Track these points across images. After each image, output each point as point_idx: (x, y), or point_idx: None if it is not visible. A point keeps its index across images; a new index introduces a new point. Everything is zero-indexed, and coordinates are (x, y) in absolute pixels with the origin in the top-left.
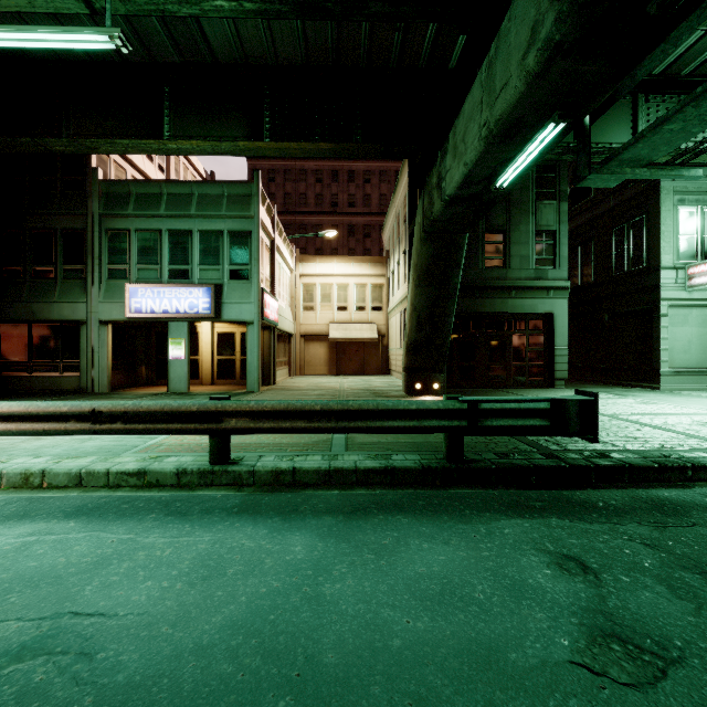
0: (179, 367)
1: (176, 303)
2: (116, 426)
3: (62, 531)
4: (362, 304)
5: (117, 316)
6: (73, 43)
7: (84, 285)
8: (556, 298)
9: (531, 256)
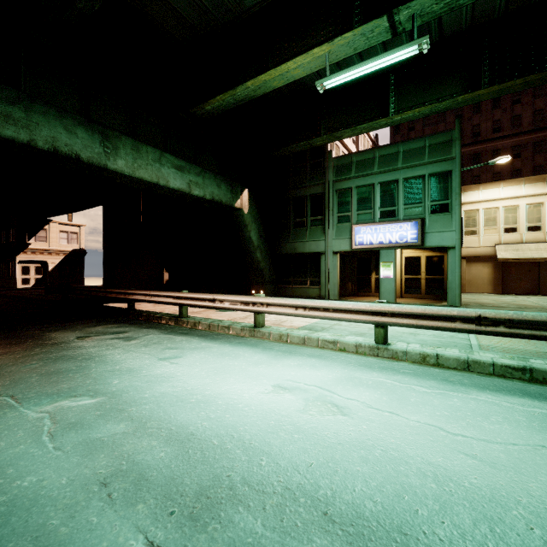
0: (388, 283)
1: (388, 236)
2: (500, 330)
3: None
4: (536, 224)
5: (344, 248)
6: (387, 62)
7: (322, 229)
8: None
9: None
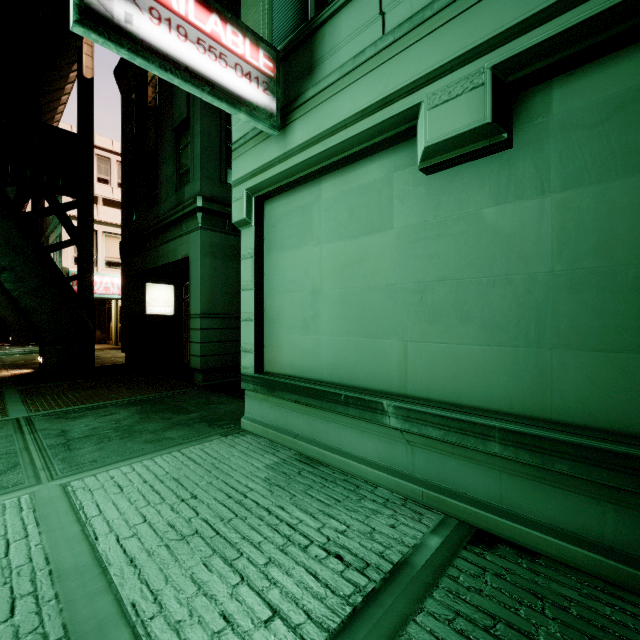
0: None
1: None
2: None
3: None
4: None
5: None
6: None
7: None
8: (190, 232)
9: (173, 174)
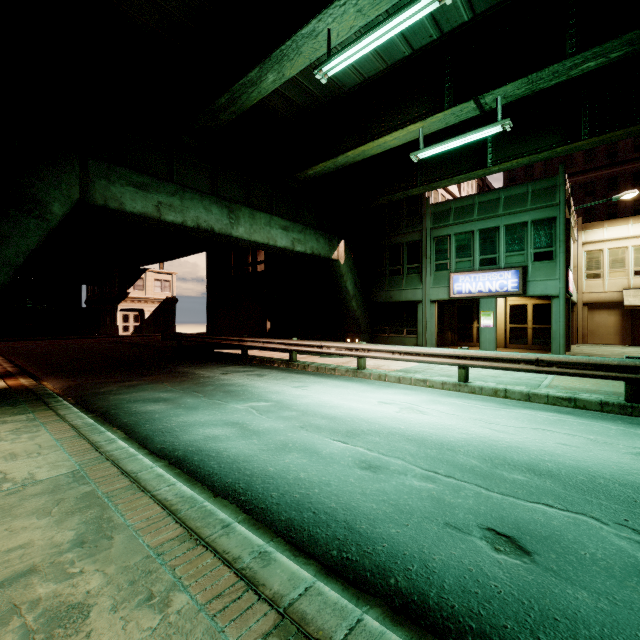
0: (488, 333)
1: (488, 284)
2: (553, 369)
3: (570, 418)
4: None
5: (442, 296)
6: (474, 138)
7: (419, 277)
8: None
9: None
